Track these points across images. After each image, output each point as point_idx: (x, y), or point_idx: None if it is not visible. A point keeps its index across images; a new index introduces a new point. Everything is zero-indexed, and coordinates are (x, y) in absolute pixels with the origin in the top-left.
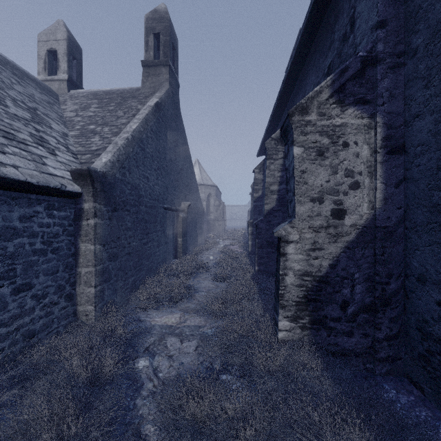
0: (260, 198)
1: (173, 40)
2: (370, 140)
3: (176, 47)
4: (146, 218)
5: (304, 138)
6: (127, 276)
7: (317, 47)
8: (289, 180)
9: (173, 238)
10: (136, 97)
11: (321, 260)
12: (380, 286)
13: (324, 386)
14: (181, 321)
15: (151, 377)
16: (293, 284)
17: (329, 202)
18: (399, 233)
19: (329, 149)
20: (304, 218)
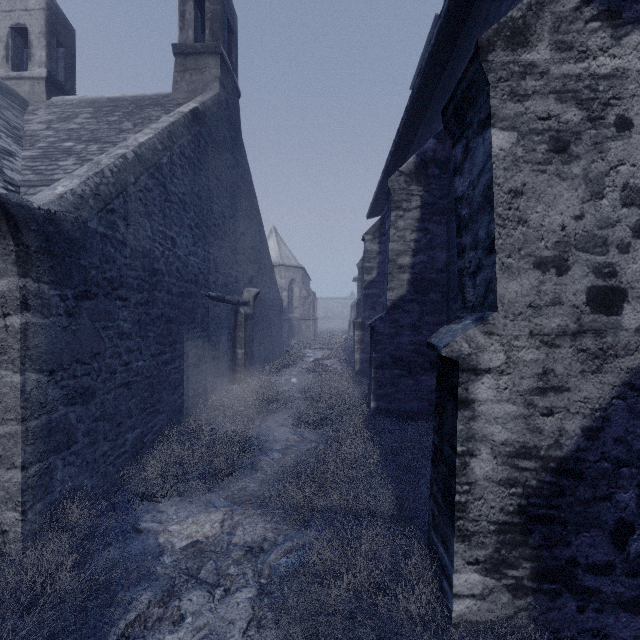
0: (375, 283)
1: (230, 14)
2: None
3: (233, 29)
4: (169, 315)
5: (517, 109)
6: (122, 430)
7: None
8: (468, 221)
9: (228, 350)
10: (162, 104)
11: (562, 418)
12: None
13: None
14: (224, 531)
15: None
16: (492, 478)
17: (583, 271)
18: None
19: (582, 136)
20: (518, 309)
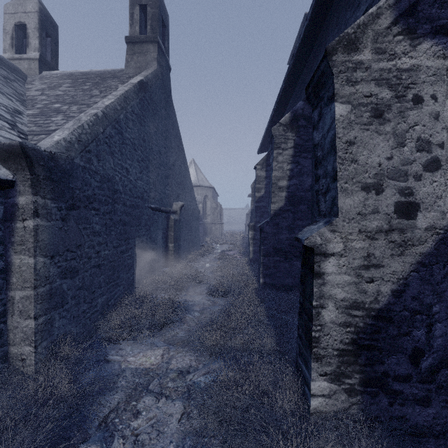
0: (263, 198)
1: (164, 15)
2: None
3: (166, 25)
4: (125, 220)
5: (351, 90)
6: (95, 296)
7: (341, 0)
8: (321, 160)
9: (163, 244)
10: (118, 77)
11: (379, 284)
12: None
13: None
14: (164, 361)
15: None
16: (335, 321)
17: (392, 192)
18: None
19: (392, 107)
20: (351, 216)
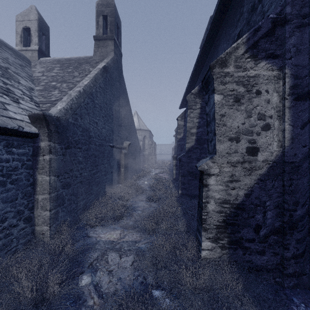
0: (182, 139)
1: (118, 21)
2: (279, 89)
3: (119, 27)
4: (95, 154)
5: (223, 87)
6: (79, 200)
7: (227, 21)
8: (209, 123)
9: (117, 169)
10: (89, 62)
11: (238, 190)
12: (288, 212)
13: (247, 308)
14: (121, 237)
15: (91, 295)
16: (214, 210)
17: (245, 141)
18: (304, 167)
19: (245, 97)
20: (223, 154)
